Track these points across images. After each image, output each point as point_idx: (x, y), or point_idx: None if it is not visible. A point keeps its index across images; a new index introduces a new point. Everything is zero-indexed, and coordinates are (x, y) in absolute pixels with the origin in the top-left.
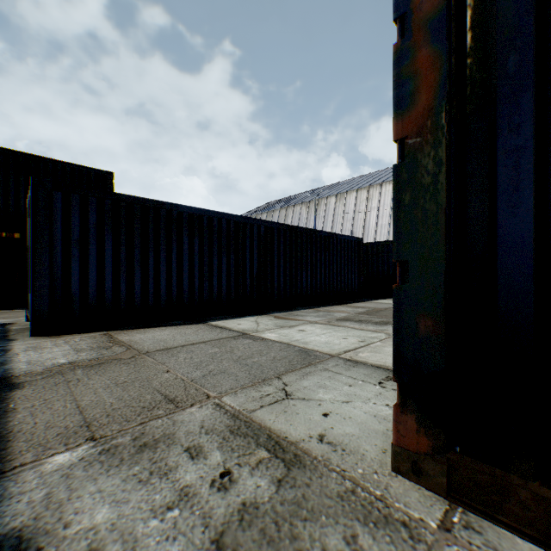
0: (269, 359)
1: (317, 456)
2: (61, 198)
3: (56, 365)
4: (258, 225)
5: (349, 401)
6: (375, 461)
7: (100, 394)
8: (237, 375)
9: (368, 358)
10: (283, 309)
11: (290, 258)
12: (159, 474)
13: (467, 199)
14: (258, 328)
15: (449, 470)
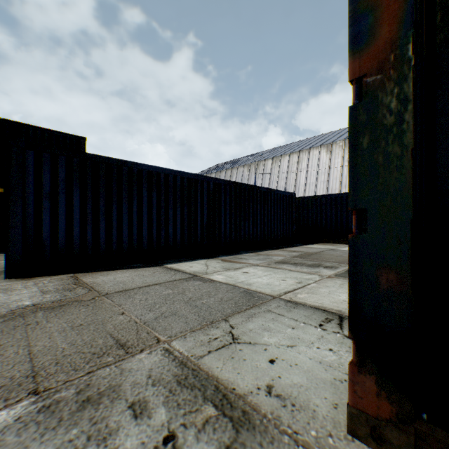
0: (217, 300)
1: (266, 413)
2: (33, 156)
3: (20, 307)
4: (208, 181)
5: (294, 345)
6: (328, 419)
7: (54, 339)
8: (187, 317)
9: (307, 299)
10: (229, 253)
11: (235, 210)
12: (97, 440)
13: (437, 139)
14: (207, 270)
15: (415, 439)
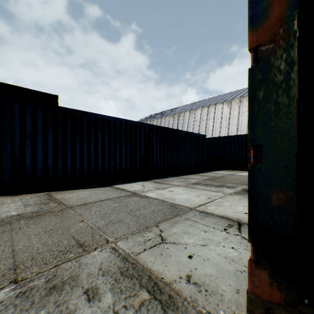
0: (150, 211)
1: (186, 297)
2: (19, 108)
3: (8, 216)
4: (144, 126)
5: (206, 244)
6: (232, 301)
7: (31, 240)
8: (128, 224)
9: (214, 210)
10: (159, 177)
11: (163, 146)
12: None
13: None
14: (144, 189)
15: None
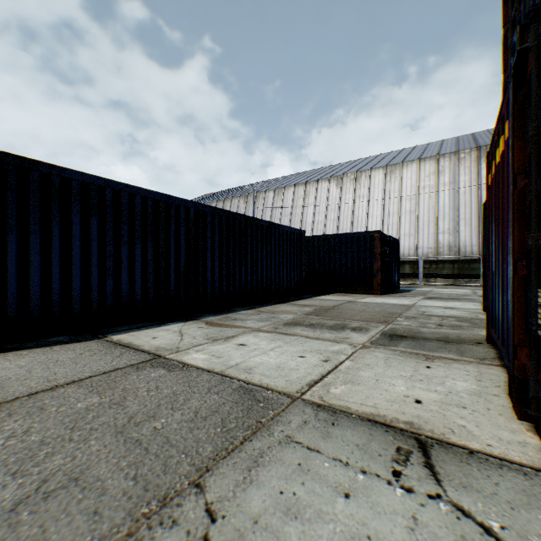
0: (187, 418)
1: None
2: None
3: None
4: (187, 207)
5: None
6: None
7: None
8: (103, 489)
9: (348, 398)
10: (218, 311)
11: (227, 250)
12: None
13: None
14: (181, 344)
15: None
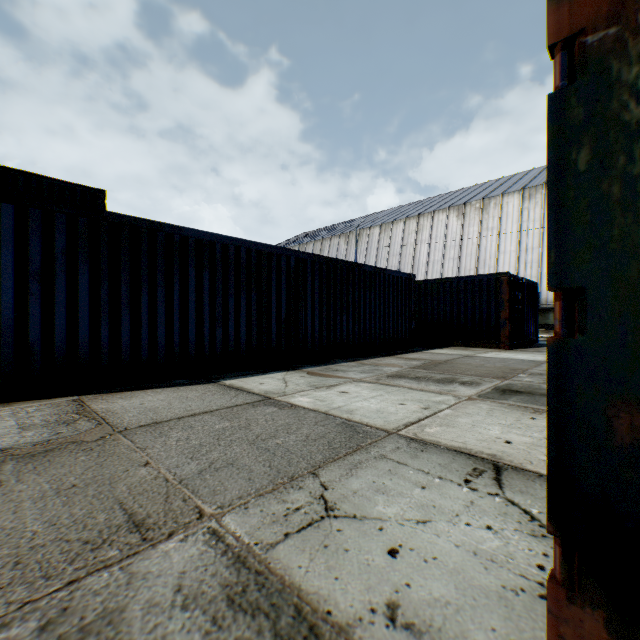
0: (301, 439)
1: None
2: (14, 213)
3: None
4: (287, 256)
5: (428, 520)
6: None
7: (22, 513)
8: (251, 470)
9: (440, 436)
10: (319, 362)
11: (327, 298)
12: None
13: None
14: (286, 389)
15: None
